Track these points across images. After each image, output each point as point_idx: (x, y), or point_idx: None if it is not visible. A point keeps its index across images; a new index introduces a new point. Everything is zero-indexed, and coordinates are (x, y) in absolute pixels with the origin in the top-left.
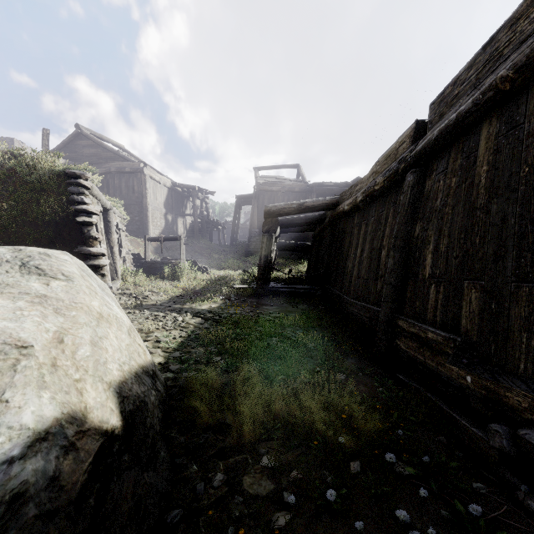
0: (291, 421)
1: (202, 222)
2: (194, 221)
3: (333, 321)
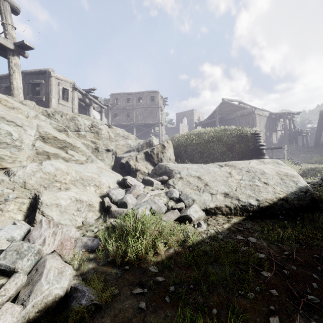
0: None
1: (289, 133)
2: (284, 134)
3: None
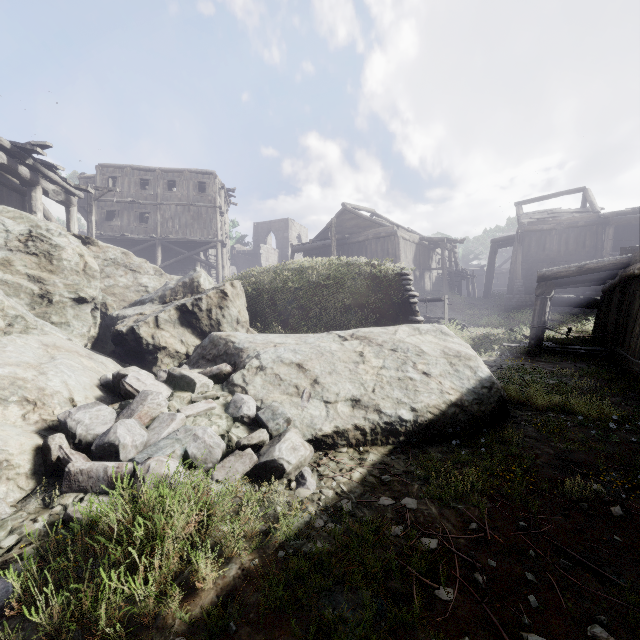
0: (564, 405)
1: (450, 274)
2: (443, 275)
3: (611, 376)
